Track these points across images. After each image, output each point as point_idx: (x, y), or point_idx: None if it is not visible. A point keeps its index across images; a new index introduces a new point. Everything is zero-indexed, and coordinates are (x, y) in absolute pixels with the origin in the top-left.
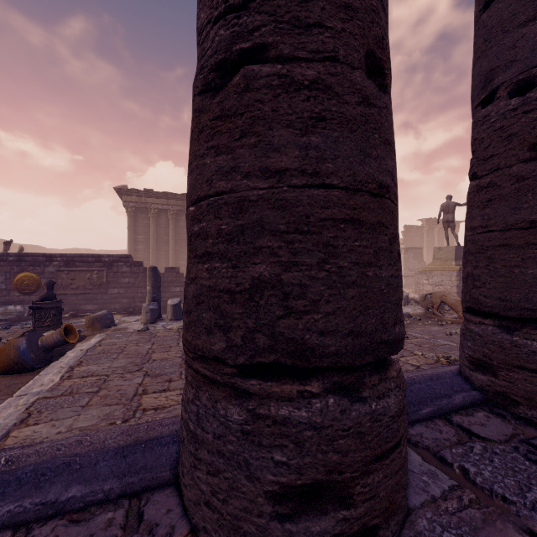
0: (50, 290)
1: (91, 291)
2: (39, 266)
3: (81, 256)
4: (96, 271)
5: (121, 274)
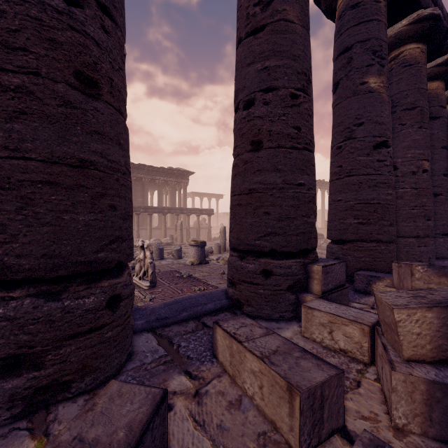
0: None
1: None
2: None
3: None
4: None
5: None
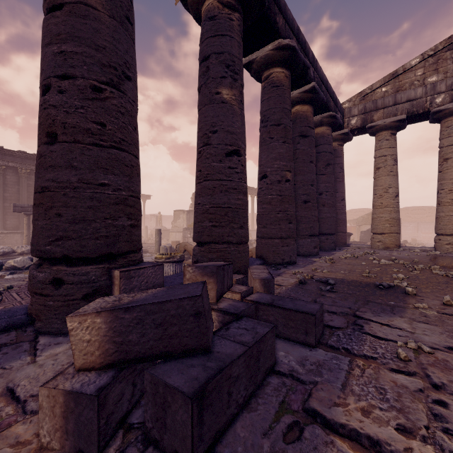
0: None
1: None
2: None
3: None
4: None
5: None
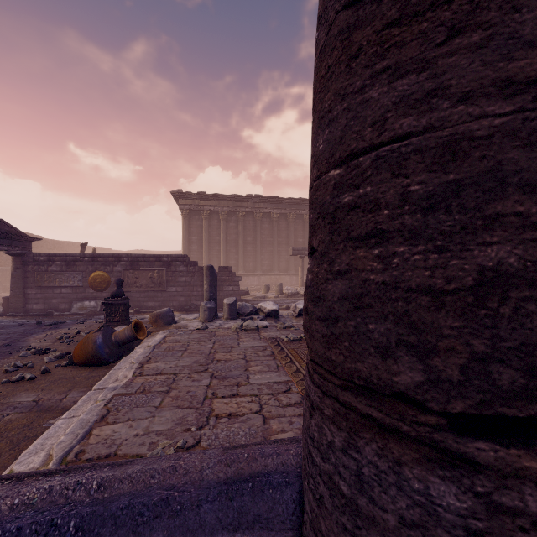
0: (119, 288)
1: (152, 289)
2: (109, 265)
3: (144, 256)
4: (156, 270)
5: (178, 273)
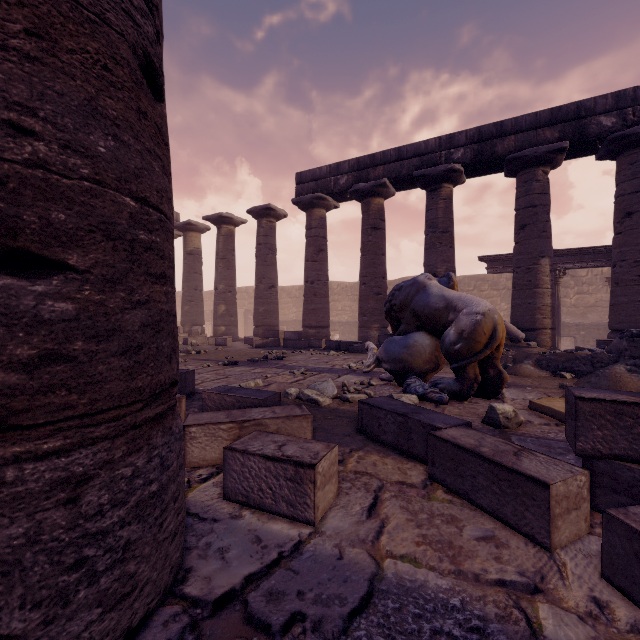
0: None
1: None
2: None
3: None
4: None
5: None
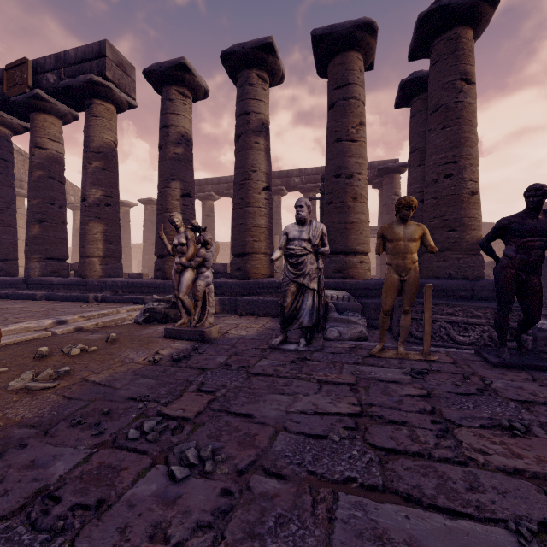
0: None
1: None
2: None
3: None
4: None
5: None
